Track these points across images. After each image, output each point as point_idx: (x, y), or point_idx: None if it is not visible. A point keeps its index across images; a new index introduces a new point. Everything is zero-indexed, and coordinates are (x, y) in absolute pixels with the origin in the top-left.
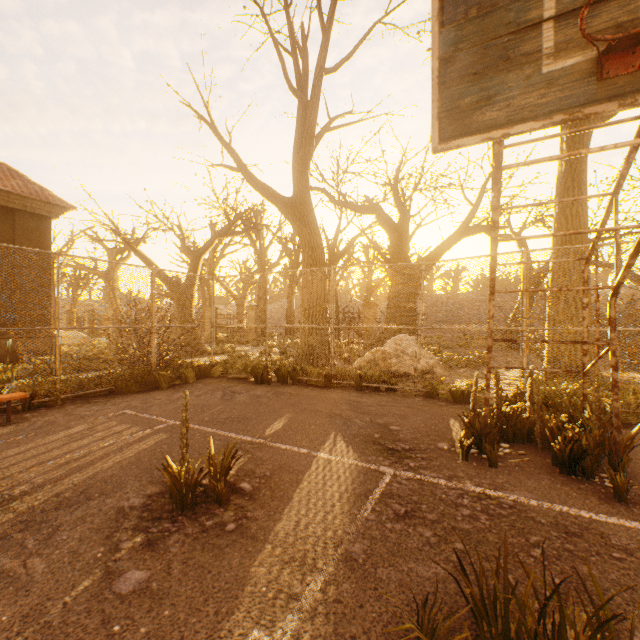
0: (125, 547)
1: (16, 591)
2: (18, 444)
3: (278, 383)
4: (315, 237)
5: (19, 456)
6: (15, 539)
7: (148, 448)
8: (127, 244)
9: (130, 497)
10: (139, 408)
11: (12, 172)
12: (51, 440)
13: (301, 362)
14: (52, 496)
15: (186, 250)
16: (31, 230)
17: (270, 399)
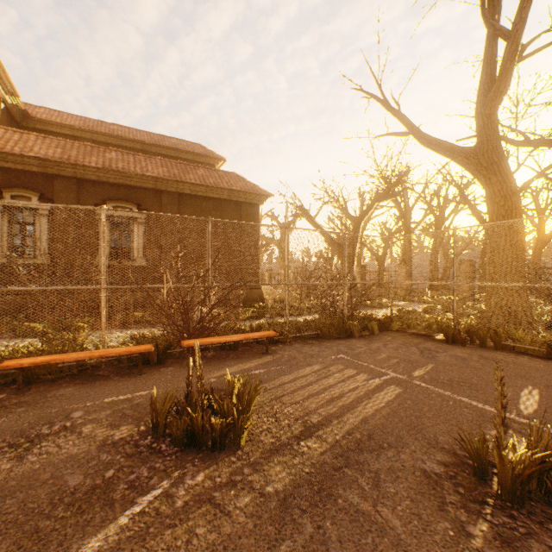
0: (474, 534)
1: (394, 547)
2: (284, 373)
3: (473, 345)
4: (508, 184)
5: (292, 384)
6: (347, 474)
7: (393, 400)
8: (308, 217)
9: (422, 459)
10: (350, 354)
11: (238, 177)
12: (304, 374)
13: (504, 325)
14: (345, 433)
15: (348, 217)
16: (248, 215)
17: (482, 364)
